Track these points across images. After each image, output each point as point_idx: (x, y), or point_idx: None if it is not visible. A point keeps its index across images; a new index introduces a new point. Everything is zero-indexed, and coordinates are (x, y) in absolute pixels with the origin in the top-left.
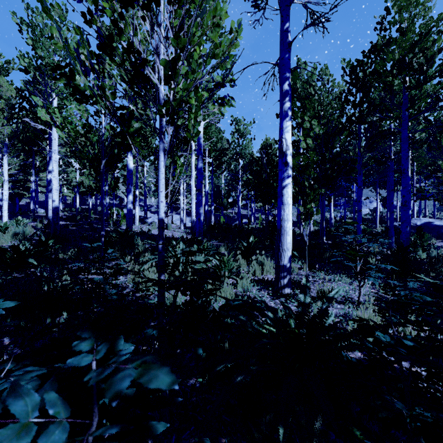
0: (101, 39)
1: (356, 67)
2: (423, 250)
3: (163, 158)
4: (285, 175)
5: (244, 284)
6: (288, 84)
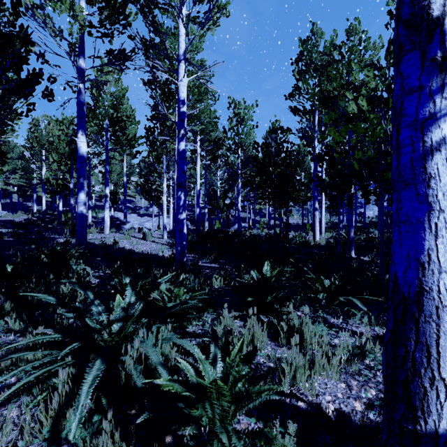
0: None
1: None
2: None
3: None
4: (437, 105)
5: None
6: None
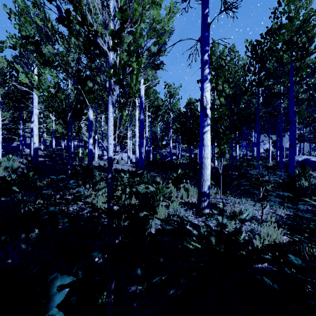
0: (60, 14)
1: (255, 45)
2: (306, 179)
3: (111, 109)
4: (205, 124)
5: (174, 205)
6: (207, 55)
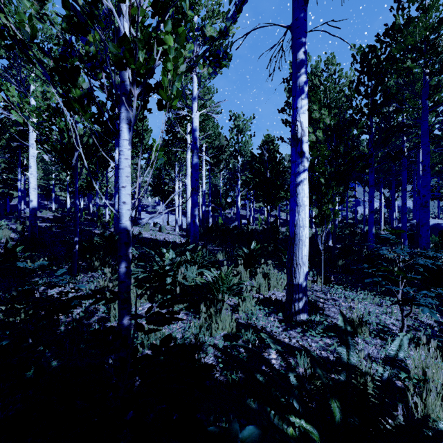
0: None
1: (367, 53)
2: None
3: (126, 135)
4: (300, 168)
5: (247, 307)
6: (303, 51)
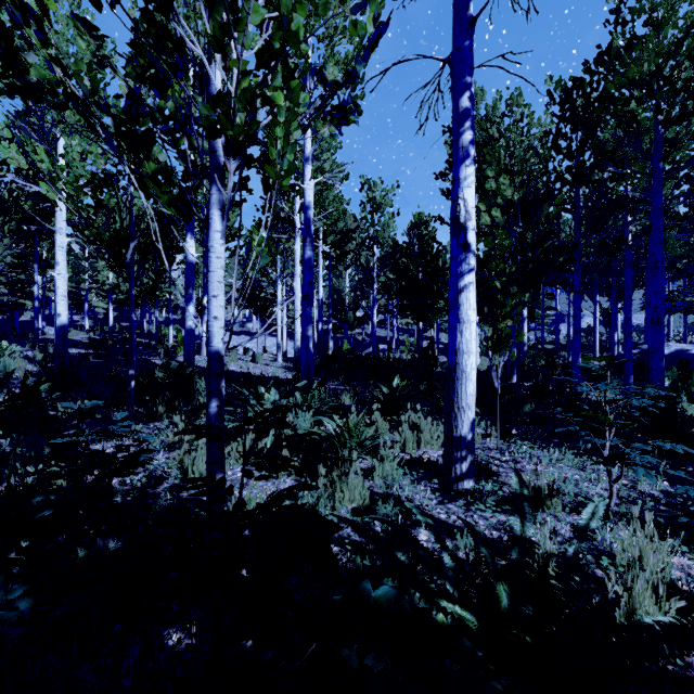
0: None
1: (571, 90)
2: (691, 399)
3: (218, 224)
4: (464, 267)
5: (387, 470)
6: (469, 96)
